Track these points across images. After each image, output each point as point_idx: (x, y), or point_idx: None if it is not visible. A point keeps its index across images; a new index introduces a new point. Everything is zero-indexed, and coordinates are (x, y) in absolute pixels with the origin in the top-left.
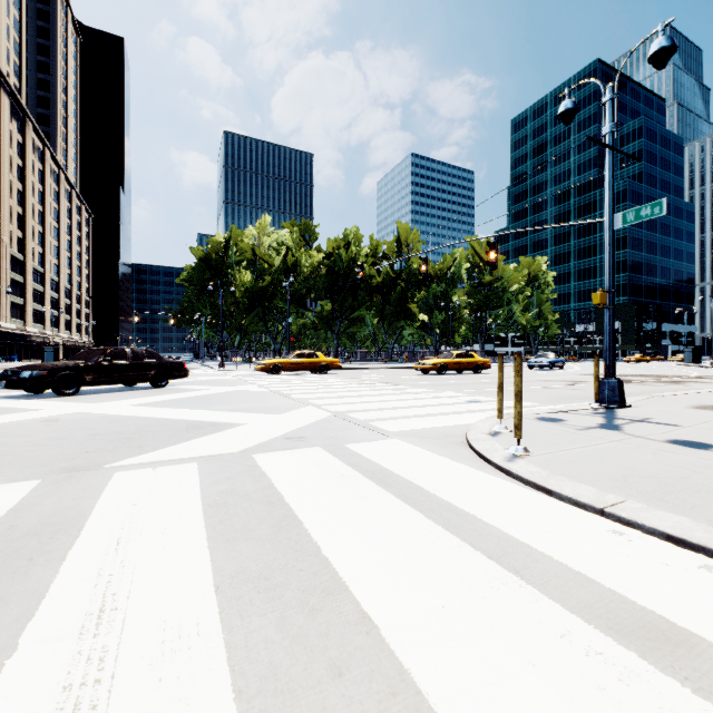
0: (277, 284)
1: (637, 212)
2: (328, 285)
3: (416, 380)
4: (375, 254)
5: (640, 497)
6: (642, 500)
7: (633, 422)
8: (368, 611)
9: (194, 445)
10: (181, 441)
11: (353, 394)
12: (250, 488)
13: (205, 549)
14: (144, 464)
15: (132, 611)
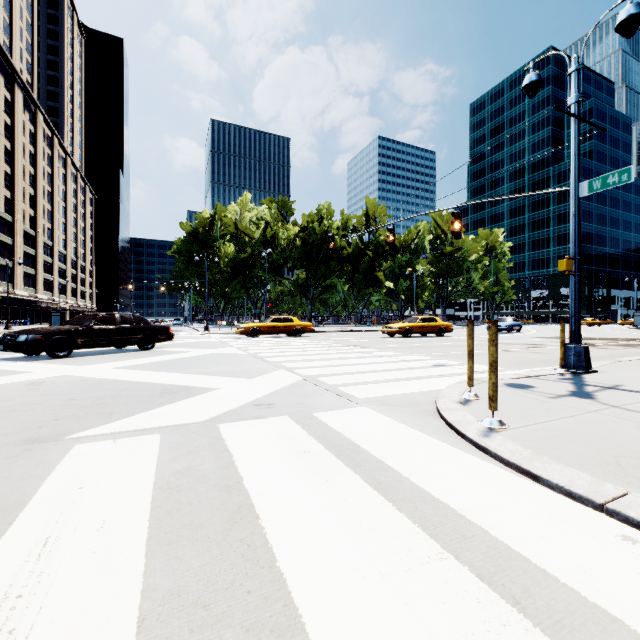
0: (257, 255)
1: (604, 179)
2: (302, 256)
3: (383, 343)
4: (346, 227)
5: None
6: None
7: (604, 390)
8: None
9: (162, 412)
10: (151, 408)
11: (324, 357)
12: (208, 467)
13: (141, 556)
14: (108, 434)
15: None
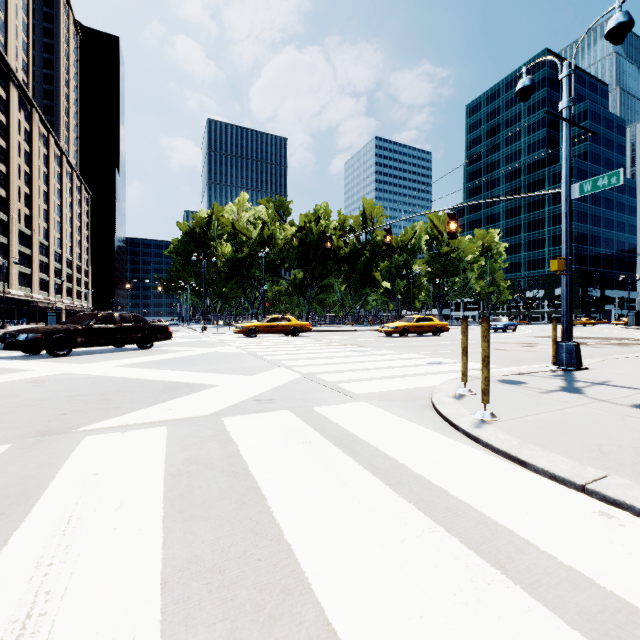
0: (255, 255)
1: (594, 182)
2: (300, 256)
3: (380, 342)
4: (343, 227)
5: (620, 471)
6: (624, 475)
7: (593, 385)
8: (333, 622)
9: (167, 407)
10: (155, 403)
11: (322, 356)
12: (215, 455)
13: (159, 531)
14: (115, 427)
15: (62, 617)
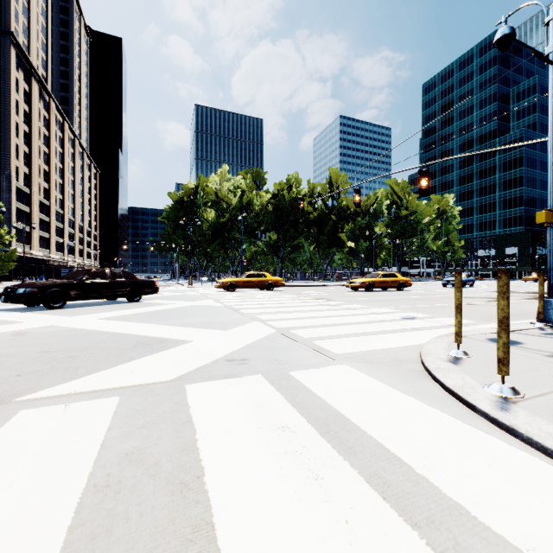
0: (234, 219)
1: None
2: (274, 220)
3: (348, 296)
4: (312, 194)
5: None
6: None
7: None
8: None
9: (130, 368)
10: (120, 362)
11: (295, 310)
12: (164, 448)
13: None
14: (64, 395)
15: None
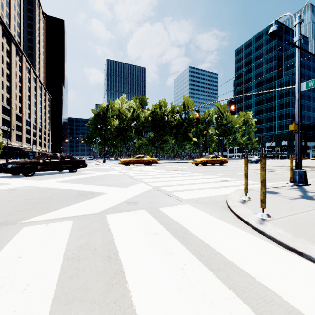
0: (129, 125)
1: None
2: (152, 125)
3: (193, 169)
4: (173, 111)
5: None
6: None
7: None
8: None
9: (76, 207)
10: (70, 204)
11: (163, 176)
12: (98, 243)
13: None
14: (44, 220)
15: None
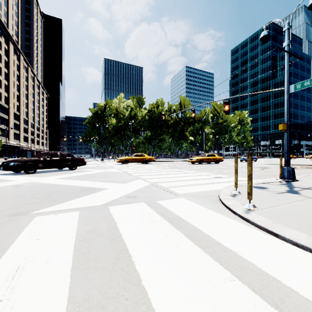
0: (127, 124)
1: (302, 83)
2: (149, 124)
3: (189, 166)
4: (170, 110)
5: None
6: None
7: (304, 189)
8: None
9: (80, 200)
10: (74, 198)
11: (160, 173)
12: (104, 228)
13: (68, 278)
14: (52, 211)
15: None
